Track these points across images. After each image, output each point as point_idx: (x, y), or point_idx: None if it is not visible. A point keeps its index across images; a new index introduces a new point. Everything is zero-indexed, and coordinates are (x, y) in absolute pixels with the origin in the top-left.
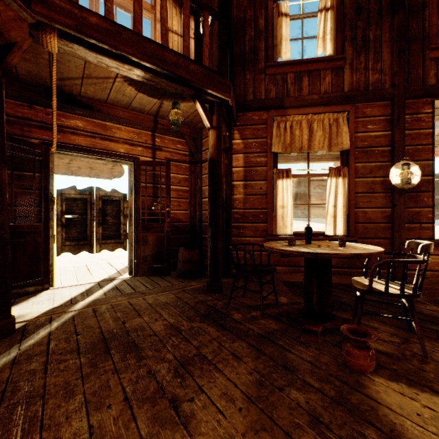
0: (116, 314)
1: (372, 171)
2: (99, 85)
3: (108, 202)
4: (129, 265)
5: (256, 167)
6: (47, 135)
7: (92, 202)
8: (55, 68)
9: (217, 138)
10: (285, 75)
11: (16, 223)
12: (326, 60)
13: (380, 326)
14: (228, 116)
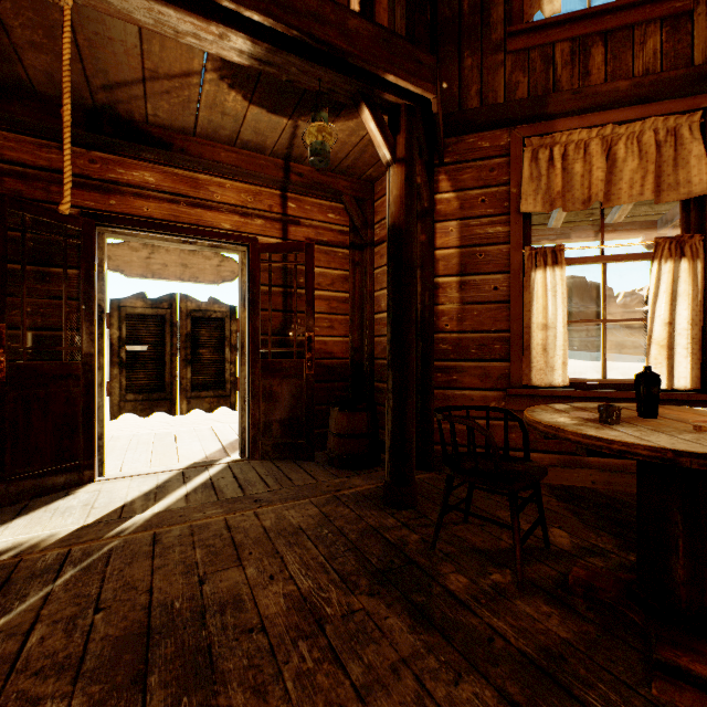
0: (194, 553)
1: None
2: (177, 94)
3: (203, 322)
4: (241, 439)
5: (485, 246)
6: (92, 200)
7: (175, 321)
8: (67, 39)
9: (405, 183)
10: (549, 49)
11: (30, 361)
12: None
13: None
14: (426, 145)
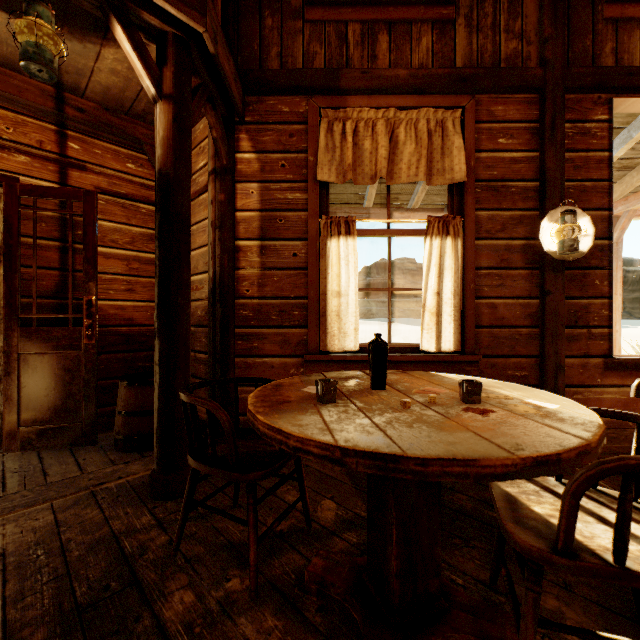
0: None
1: (507, 226)
2: None
3: None
4: None
5: (285, 212)
6: None
7: None
8: None
9: (174, 124)
10: (343, 27)
11: None
12: (423, 2)
13: (563, 610)
14: (221, 97)
